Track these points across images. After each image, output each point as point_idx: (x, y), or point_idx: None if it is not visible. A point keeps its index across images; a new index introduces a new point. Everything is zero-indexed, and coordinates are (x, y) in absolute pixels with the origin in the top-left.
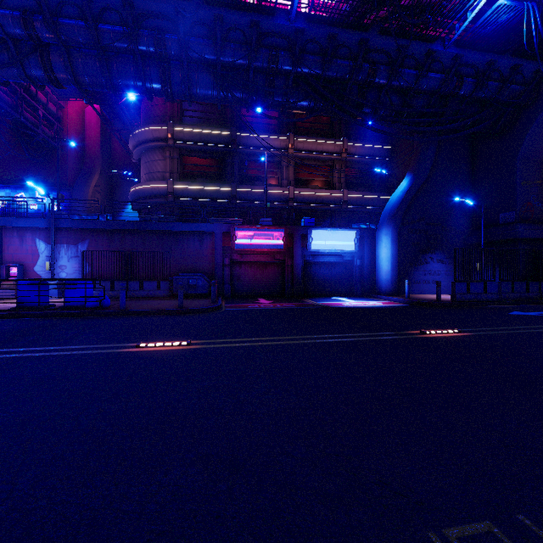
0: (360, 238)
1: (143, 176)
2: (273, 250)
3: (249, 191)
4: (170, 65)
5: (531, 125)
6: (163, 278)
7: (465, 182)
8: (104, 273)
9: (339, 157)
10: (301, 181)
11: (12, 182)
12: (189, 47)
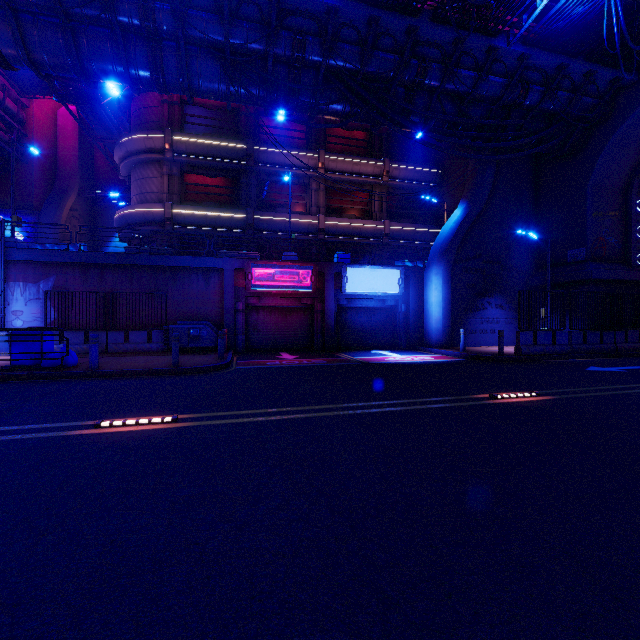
0: (405, 279)
1: (133, 197)
2: (299, 292)
3: (269, 219)
4: (162, 46)
5: (604, 145)
6: (156, 327)
7: (527, 213)
8: (76, 321)
9: (380, 181)
10: (334, 208)
11: None
12: (187, 21)
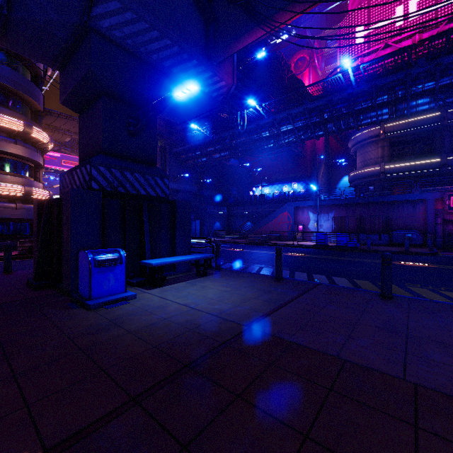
0: None
1: (359, 163)
2: None
3: None
4: (395, 103)
5: None
6: (382, 233)
7: None
8: (343, 229)
9: None
10: None
11: (281, 180)
12: (413, 91)
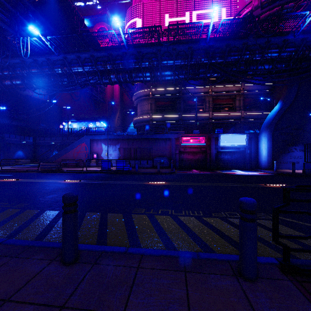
0: (249, 138)
1: (139, 112)
2: (200, 146)
3: (188, 116)
4: (153, 70)
5: None
6: (149, 159)
7: None
8: (126, 157)
9: (239, 93)
10: (216, 108)
11: (87, 119)
12: (162, 63)
